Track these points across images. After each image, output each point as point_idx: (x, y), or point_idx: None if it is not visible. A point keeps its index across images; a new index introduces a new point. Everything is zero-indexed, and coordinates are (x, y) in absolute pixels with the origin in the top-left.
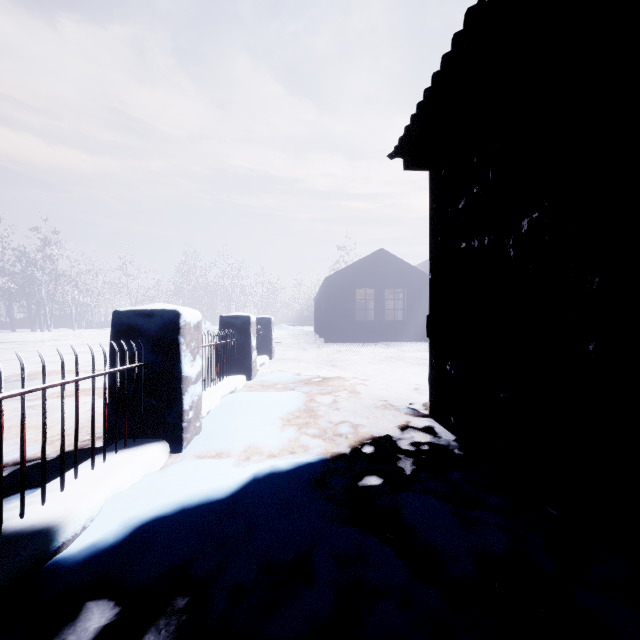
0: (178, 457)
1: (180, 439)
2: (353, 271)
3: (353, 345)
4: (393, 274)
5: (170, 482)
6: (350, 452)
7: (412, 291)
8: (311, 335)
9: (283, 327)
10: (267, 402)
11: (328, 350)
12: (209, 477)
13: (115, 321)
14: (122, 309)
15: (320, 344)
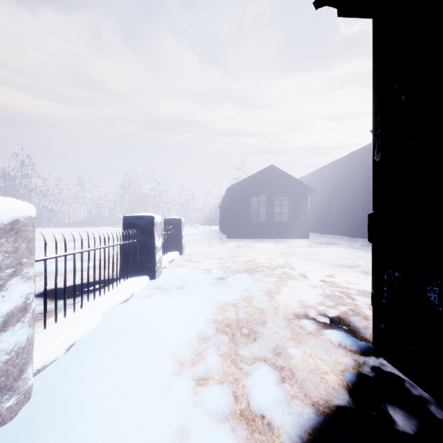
0: None
1: None
2: (249, 183)
3: (249, 241)
4: (281, 185)
5: None
6: None
7: (295, 198)
8: (216, 232)
9: (196, 226)
10: (157, 324)
11: (230, 245)
12: None
13: None
14: None
15: (223, 240)
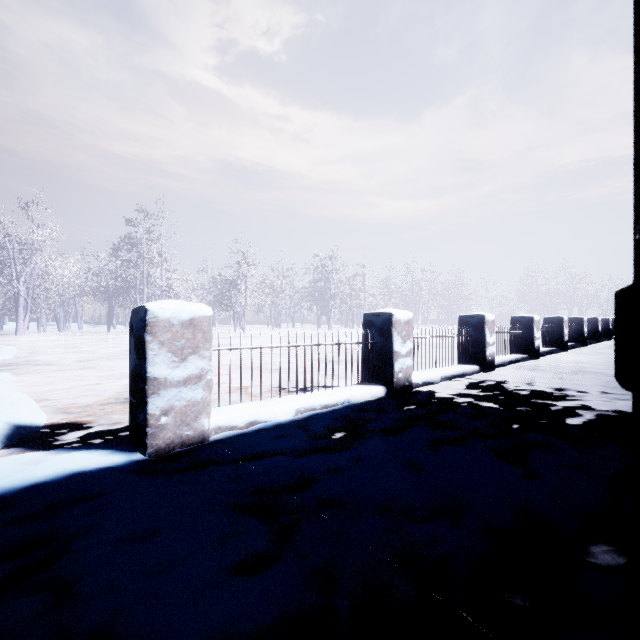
0: None
1: None
2: None
3: None
4: None
5: None
6: None
7: None
8: None
9: None
10: None
11: None
12: None
13: None
14: None
15: None
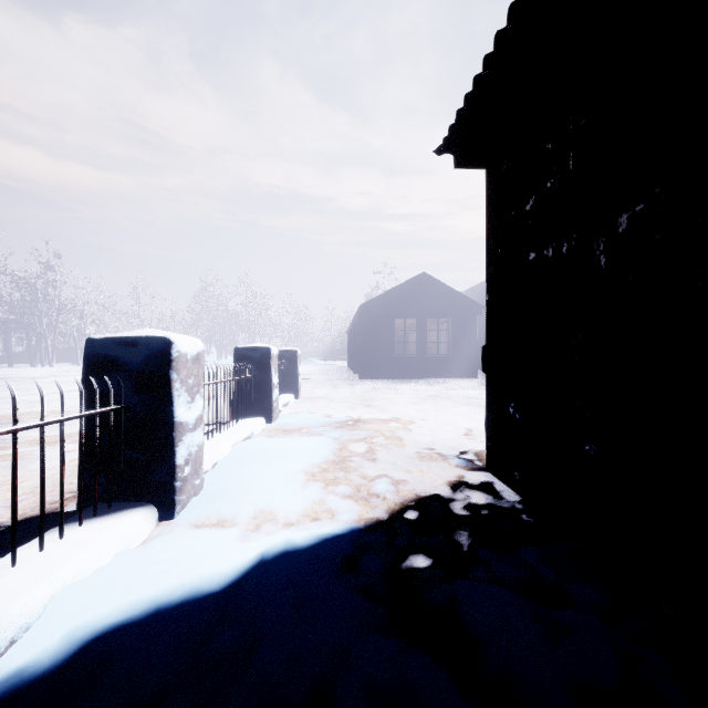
0: (168, 526)
1: (172, 503)
2: (391, 298)
3: (391, 382)
4: (437, 301)
5: (148, 567)
6: (389, 519)
7: (458, 321)
8: (344, 371)
9: (313, 362)
10: (288, 451)
11: (363, 388)
12: (202, 558)
13: (88, 351)
14: (98, 336)
15: (354, 381)
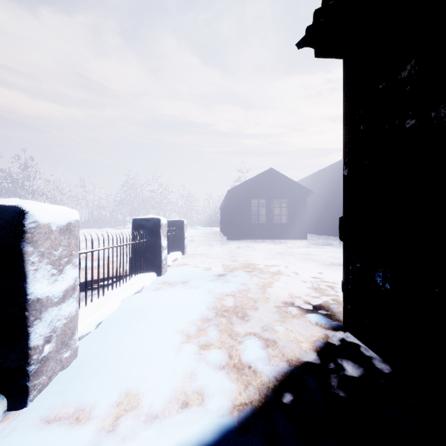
0: (13, 422)
1: (23, 390)
2: (249, 185)
3: (249, 242)
4: (280, 187)
5: None
6: (265, 406)
7: (294, 201)
8: (217, 234)
9: (197, 228)
10: (167, 309)
11: (230, 246)
12: None
13: None
14: None
15: (224, 241)
